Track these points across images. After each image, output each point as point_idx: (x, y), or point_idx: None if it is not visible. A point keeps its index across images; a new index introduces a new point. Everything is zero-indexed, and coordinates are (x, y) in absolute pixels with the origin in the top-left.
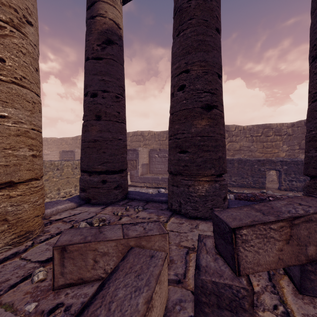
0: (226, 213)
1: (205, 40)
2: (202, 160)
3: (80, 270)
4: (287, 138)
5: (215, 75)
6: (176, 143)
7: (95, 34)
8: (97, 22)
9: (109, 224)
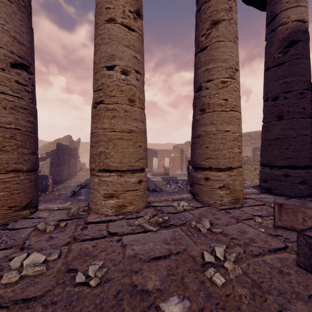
0: None
1: None
2: None
3: (292, 221)
4: None
5: None
6: None
7: (276, 44)
8: (278, 33)
9: None
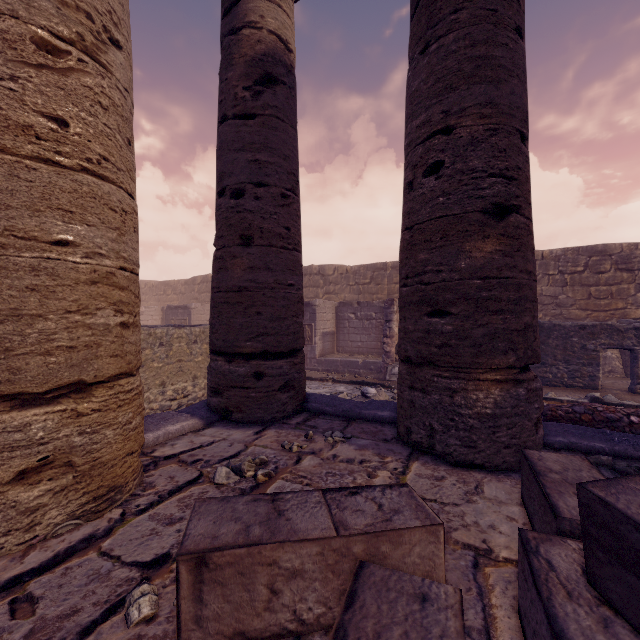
0: (631, 495)
1: (491, 57)
2: (485, 332)
3: (238, 611)
4: None
5: (514, 134)
6: (421, 294)
7: (241, 65)
8: (244, 40)
9: (276, 472)
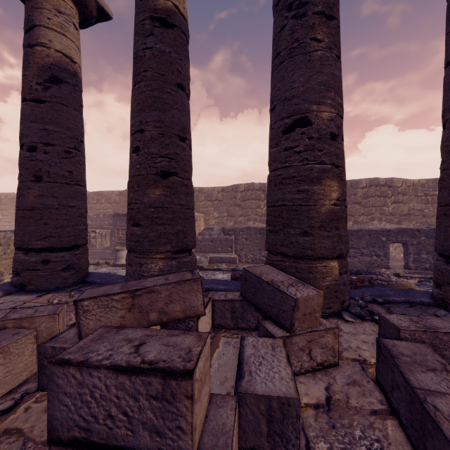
0: (95, 290)
1: (161, 98)
2: (155, 234)
3: None
4: None
5: (174, 137)
6: (130, 215)
7: (34, 69)
8: (37, 53)
9: None
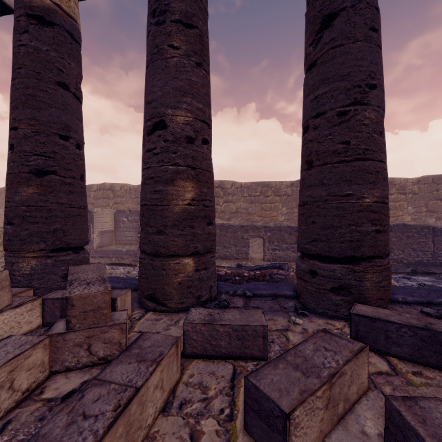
0: None
1: (36, 96)
2: (27, 233)
3: None
4: (286, 199)
5: (52, 136)
6: (5, 213)
7: None
8: None
9: None
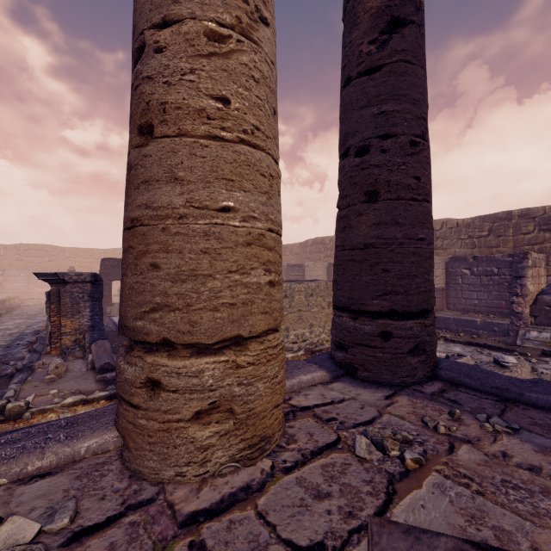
0: None
1: None
2: None
3: None
4: None
5: None
6: None
7: (365, 21)
8: None
9: (426, 459)
